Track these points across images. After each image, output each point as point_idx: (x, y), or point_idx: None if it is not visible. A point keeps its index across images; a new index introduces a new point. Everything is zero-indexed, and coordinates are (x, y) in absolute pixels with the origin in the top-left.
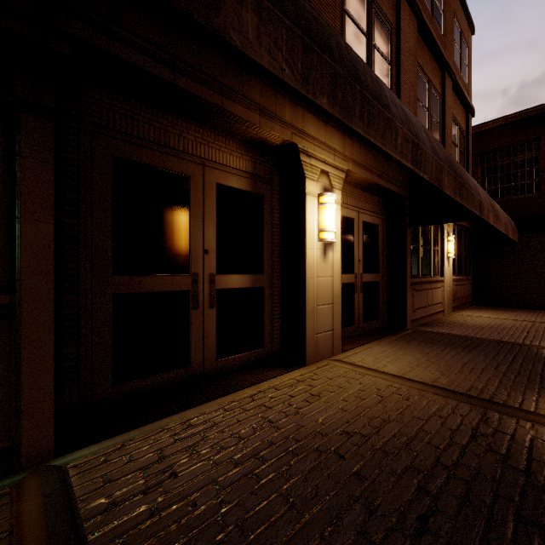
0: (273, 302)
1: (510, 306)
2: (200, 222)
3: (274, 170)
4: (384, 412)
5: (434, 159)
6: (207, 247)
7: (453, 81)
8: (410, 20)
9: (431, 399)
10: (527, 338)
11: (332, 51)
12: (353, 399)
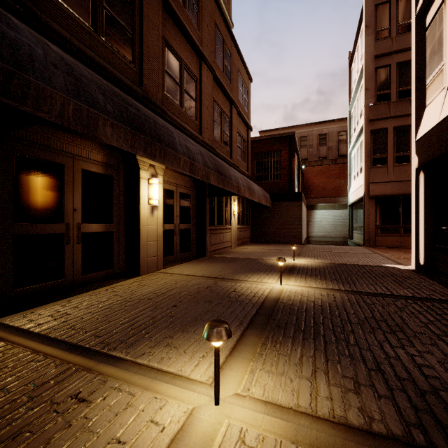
0: (120, 241)
1: (268, 242)
2: (71, 192)
3: (120, 161)
4: (175, 286)
5: (204, 169)
6: (76, 207)
7: (237, 110)
8: (209, 75)
9: (198, 280)
10: (260, 256)
11: (146, 130)
12: (162, 284)
